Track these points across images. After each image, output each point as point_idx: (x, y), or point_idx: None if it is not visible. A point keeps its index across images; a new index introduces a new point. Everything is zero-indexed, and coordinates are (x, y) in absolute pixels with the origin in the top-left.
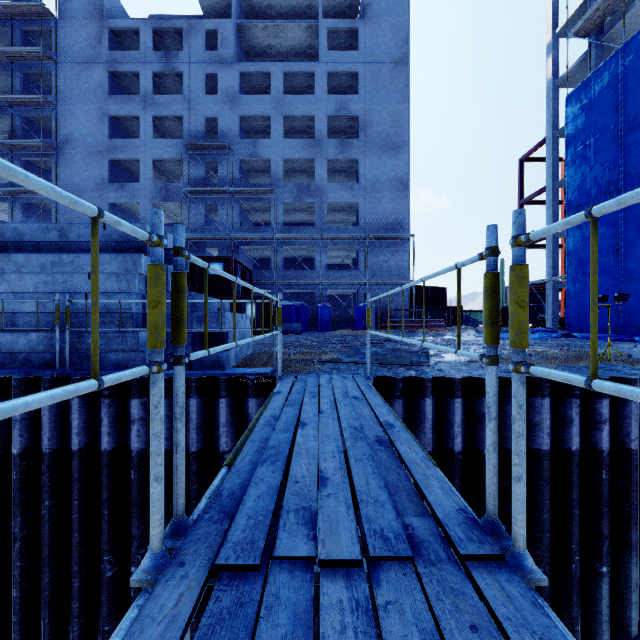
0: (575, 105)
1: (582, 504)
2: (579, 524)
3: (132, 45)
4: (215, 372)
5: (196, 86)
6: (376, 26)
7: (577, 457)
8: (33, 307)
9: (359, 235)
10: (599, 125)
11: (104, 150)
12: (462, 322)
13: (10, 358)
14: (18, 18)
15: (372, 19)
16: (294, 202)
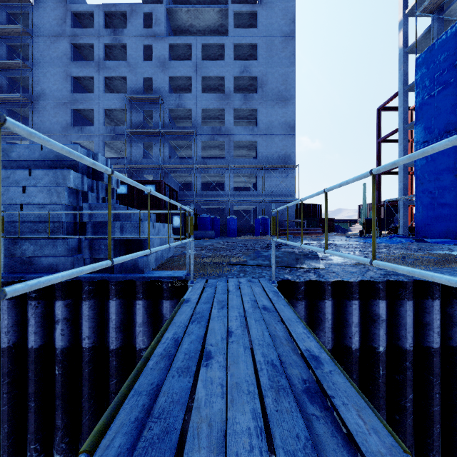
0: (422, 65)
1: None
2: None
3: (89, 24)
4: (134, 275)
5: (136, 54)
6: (270, 9)
7: None
8: None
9: (258, 165)
10: (442, 80)
11: (68, 102)
12: (334, 230)
13: None
14: (4, 4)
15: (267, 4)
16: (209, 141)
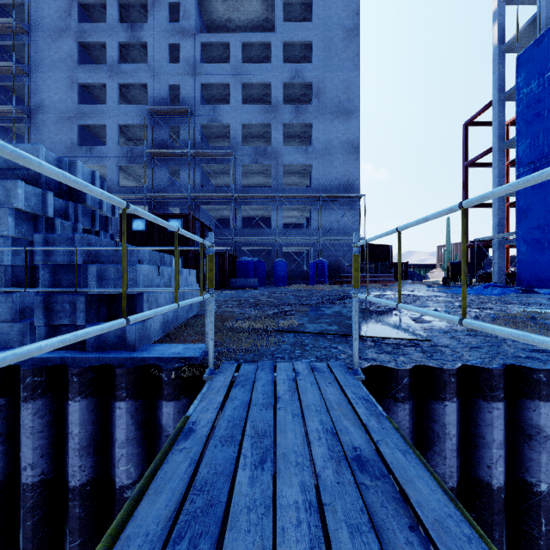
0: (526, 64)
1: None
2: None
3: (101, 19)
4: (116, 356)
5: (160, 55)
6: None
7: None
8: None
9: (313, 195)
10: None
11: (73, 116)
12: (407, 277)
13: None
14: None
15: None
16: (252, 164)
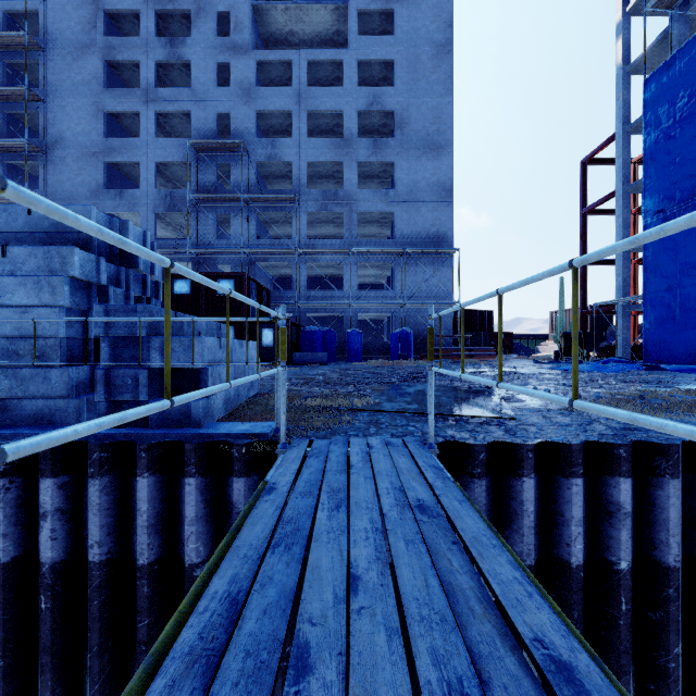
0: (655, 91)
1: None
2: None
3: (133, 31)
4: (182, 432)
5: (206, 77)
6: (414, 7)
7: None
8: None
9: (395, 249)
10: (687, 113)
11: (99, 151)
12: (512, 350)
13: None
14: None
15: None
16: (319, 211)
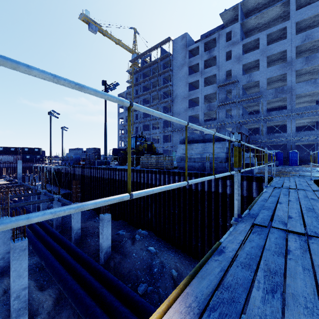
0: None
1: None
2: None
3: (195, 52)
4: (251, 174)
5: (221, 59)
6: None
7: None
8: (199, 156)
9: None
10: None
11: (187, 96)
12: None
13: (194, 169)
14: (162, 60)
15: None
16: (273, 99)
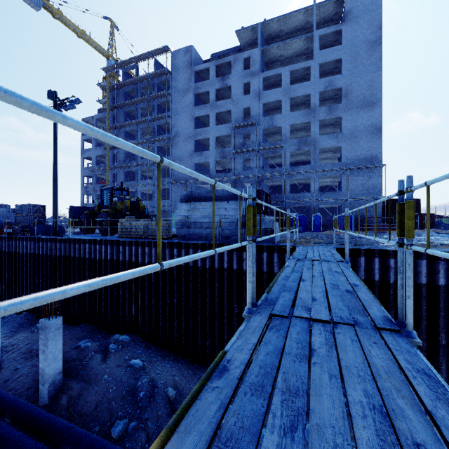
0: None
1: (447, 312)
2: (443, 320)
3: (204, 76)
4: (272, 244)
5: (238, 92)
6: (355, 24)
7: (442, 288)
8: (208, 220)
9: (342, 168)
10: None
11: (192, 136)
12: (433, 226)
13: (201, 237)
14: (156, 78)
15: (352, 20)
16: (296, 151)
